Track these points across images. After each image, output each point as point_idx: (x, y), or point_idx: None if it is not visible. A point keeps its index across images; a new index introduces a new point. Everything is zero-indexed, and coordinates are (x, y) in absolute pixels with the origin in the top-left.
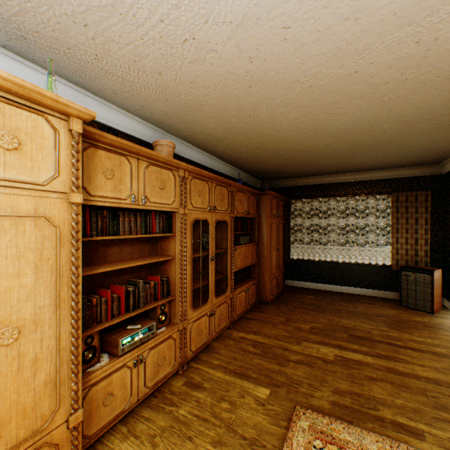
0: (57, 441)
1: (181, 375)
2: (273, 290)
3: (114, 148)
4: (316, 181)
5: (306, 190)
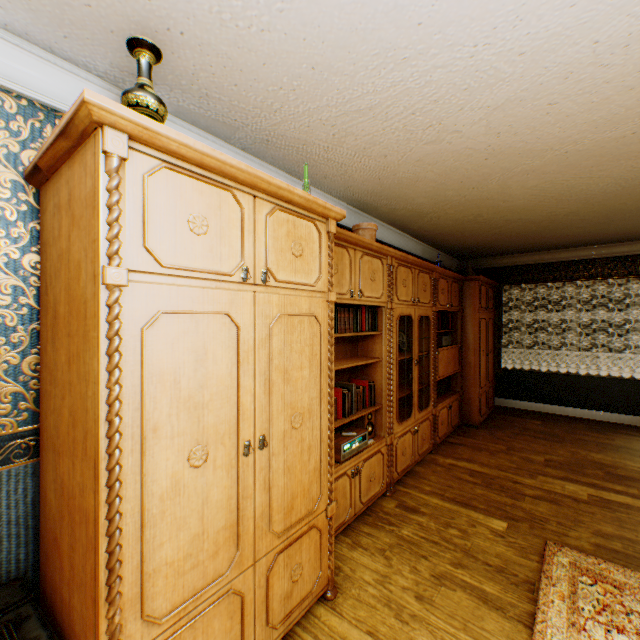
0: (320, 526)
1: (390, 497)
2: (481, 409)
3: (338, 241)
4: (542, 259)
5: (526, 272)
